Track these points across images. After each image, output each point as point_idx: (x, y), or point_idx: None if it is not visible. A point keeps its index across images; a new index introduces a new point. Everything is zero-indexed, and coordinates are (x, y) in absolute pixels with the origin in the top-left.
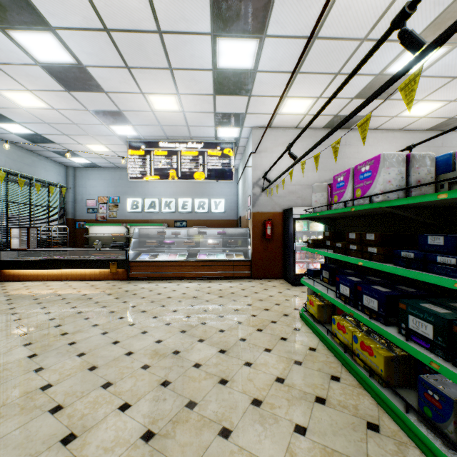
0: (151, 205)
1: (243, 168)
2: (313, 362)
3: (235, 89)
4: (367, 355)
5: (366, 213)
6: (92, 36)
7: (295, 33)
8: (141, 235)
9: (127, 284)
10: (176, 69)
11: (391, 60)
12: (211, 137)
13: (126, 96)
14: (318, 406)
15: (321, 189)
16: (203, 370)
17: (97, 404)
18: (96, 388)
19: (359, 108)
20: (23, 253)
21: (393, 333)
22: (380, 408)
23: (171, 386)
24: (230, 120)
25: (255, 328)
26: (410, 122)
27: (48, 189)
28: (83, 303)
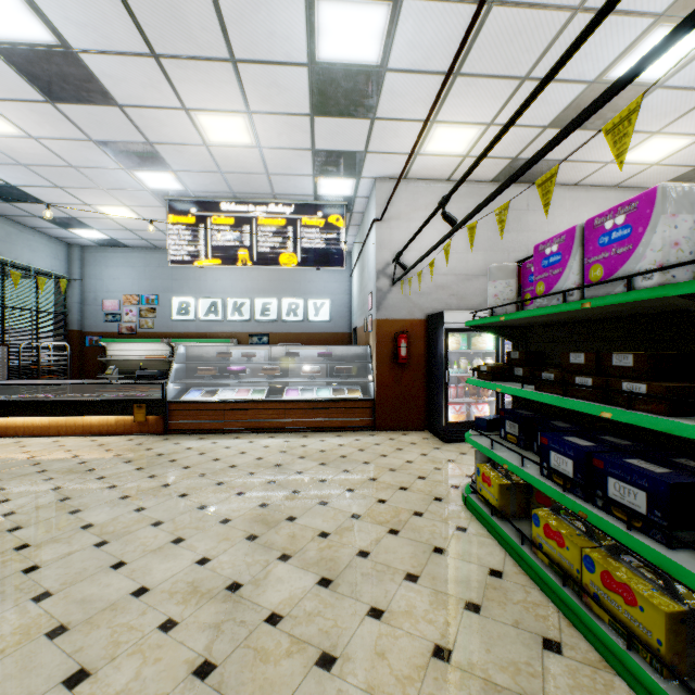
0: (211, 309)
1: (361, 249)
2: (501, 605)
3: (348, 105)
4: (620, 601)
5: (597, 316)
6: None
7: None
8: (189, 357)
9: (163, 442)
10: (242, 62)
11: (619, 53)
12: (307, 195)
13: (156, 115)
14: None
15: (506, 274)
16: (286, 632)
17: None
18: (50, 687)
19: (608, 95)
20: None
21: None
22: None
23: (214, 678)
24: (339, 164)
25: (385, 528)
26: (632, 173)
27: (36, 281)
28: (76, 480)
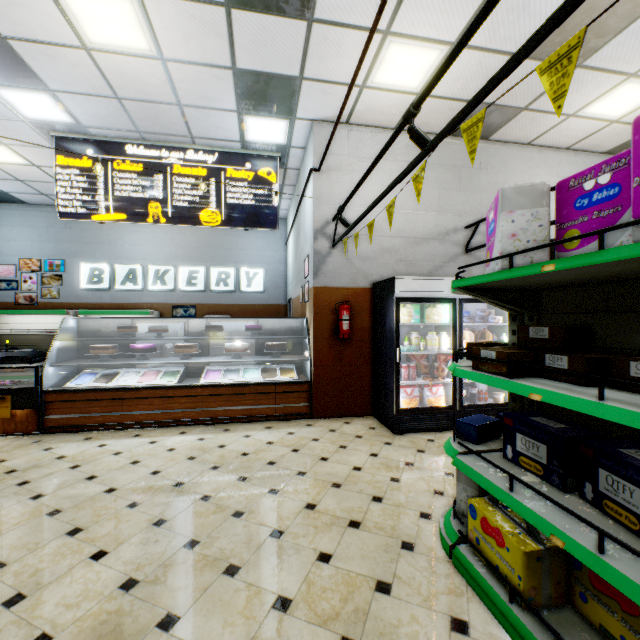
0: (129, 277)
1: (296, 210)
2: None
3: None
4: None
5: None
6: None
7: None
8: (82, 332)
9: (29, 447)
10: None
11: None
12: (232, 141)
13: None
14: None
15: (531, 199)
16: None
17: None
18: None
19: None
20: None
21: None
22: None
23: None
24: (268, 95)
25: (333, 638)
26: (589, 132)
27: None
28: None
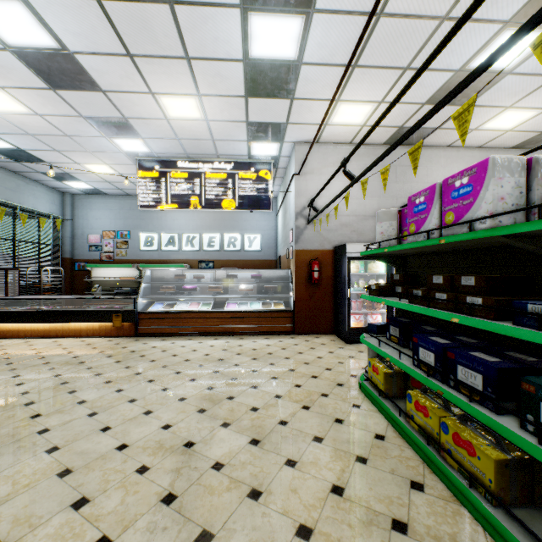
0: (170, 241)
1: (284, 196)
2: (382, 458)
3: (273, 89)
4: (465, 454)
5: (455, 249)
6: (77, 7)
7: (353, 7)
8: (154, 279)
9: (134, 342)
10: (194, 59)
11: (477, 49)
12: (243, 155)
13: (130, 98)
14: (398, 538)
15: (389, 217)
16: (226, 475)
17: (59, 540)
18: (62, 508)
19: (455, 92)
20: (4, 302)
21: (513, 429)
22: (490, 540)
23: (176, 504)
24: (267, 132)
25: (300, 405)
26: (492, 137)
27: (38, 221)
28: (72, 370)
